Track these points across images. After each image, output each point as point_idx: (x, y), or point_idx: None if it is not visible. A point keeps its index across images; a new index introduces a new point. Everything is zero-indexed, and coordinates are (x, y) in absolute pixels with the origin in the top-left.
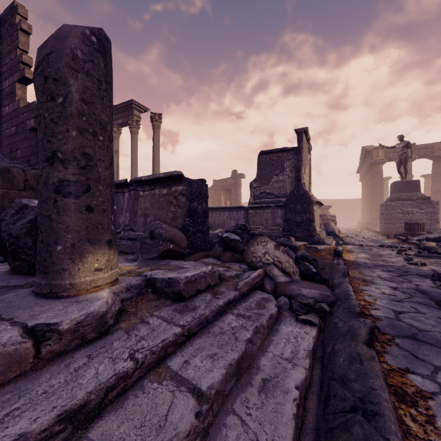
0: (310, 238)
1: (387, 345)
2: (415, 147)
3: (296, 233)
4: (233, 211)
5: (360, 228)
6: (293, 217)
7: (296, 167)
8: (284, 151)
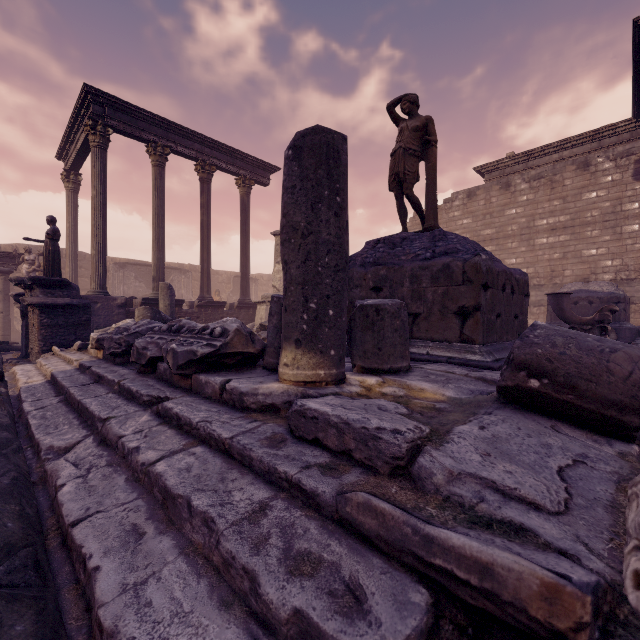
0: None
1: None
2: None
3: None
4: None
5: None
6: None
7: None
8: None
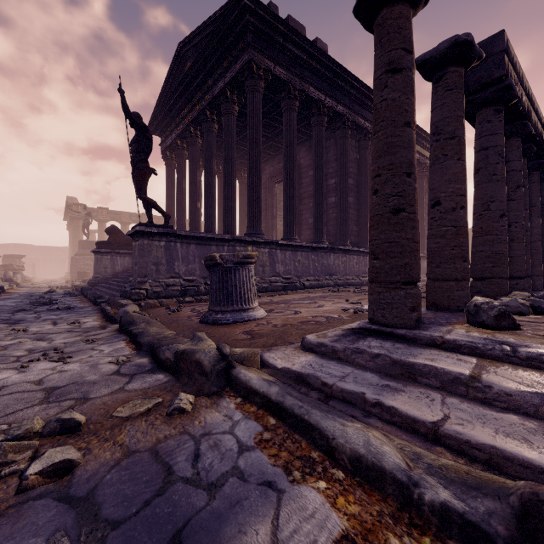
0: None
1: None
2: (108, 211)
3: None
4: None
5: (62, 278)
6: None
7: None
8: None
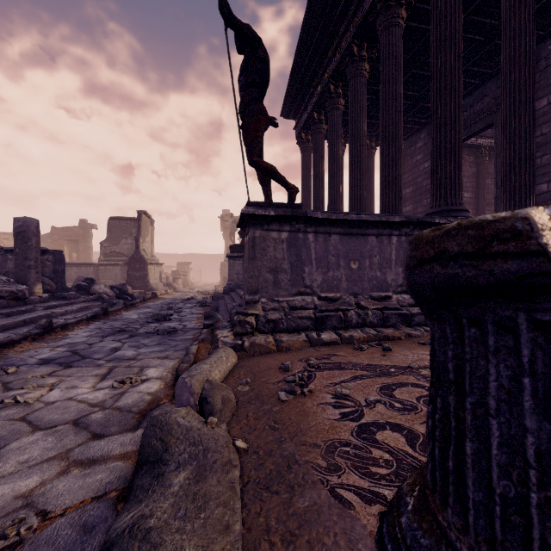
0: (146, 287)
1: (134, 308)
2: None
3: (136, 285)
4: (82, 267)
5: (217, 282)
6: (134, 273)
7: (136, 238)
8: (133, 220)
